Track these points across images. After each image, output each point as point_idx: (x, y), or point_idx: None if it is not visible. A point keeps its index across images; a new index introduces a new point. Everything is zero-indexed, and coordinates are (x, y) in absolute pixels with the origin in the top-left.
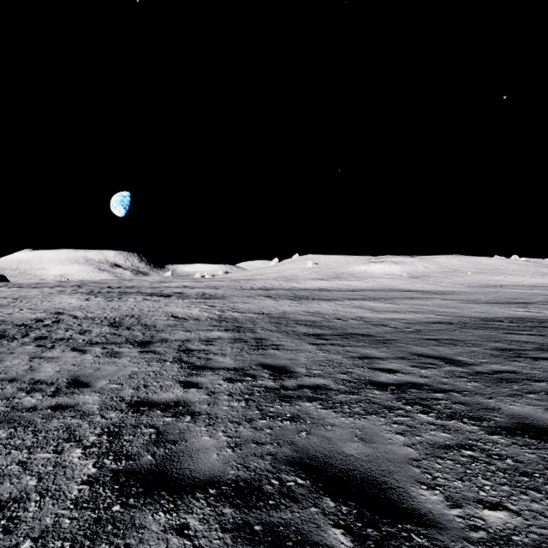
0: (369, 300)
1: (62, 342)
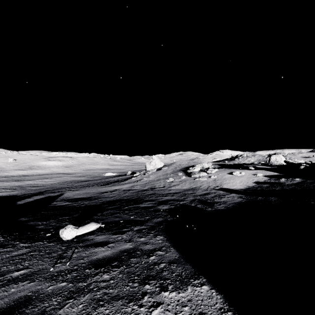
0: (45, 179)
1: None
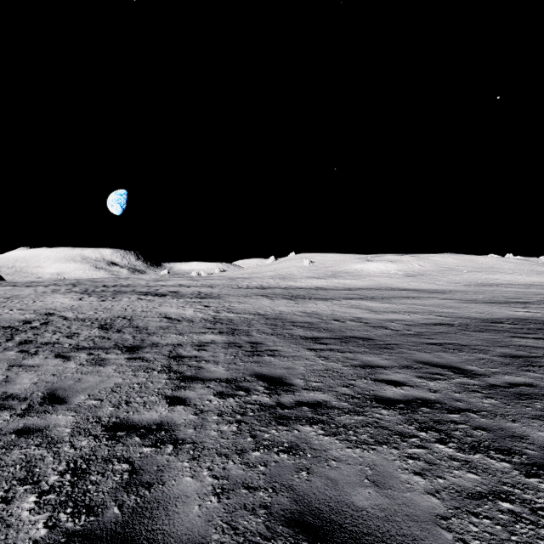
0: (366, 299)
1: (47, 346)
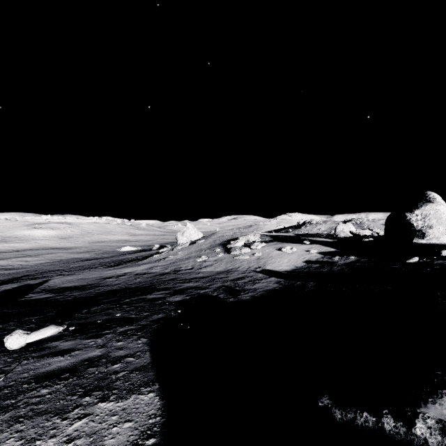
0: (27, 257)
1: None
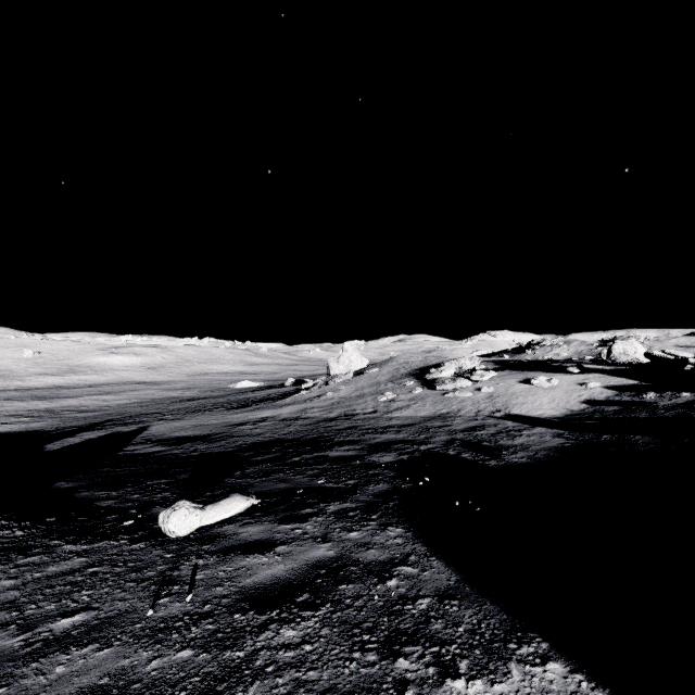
0: (104, 394)
1: None
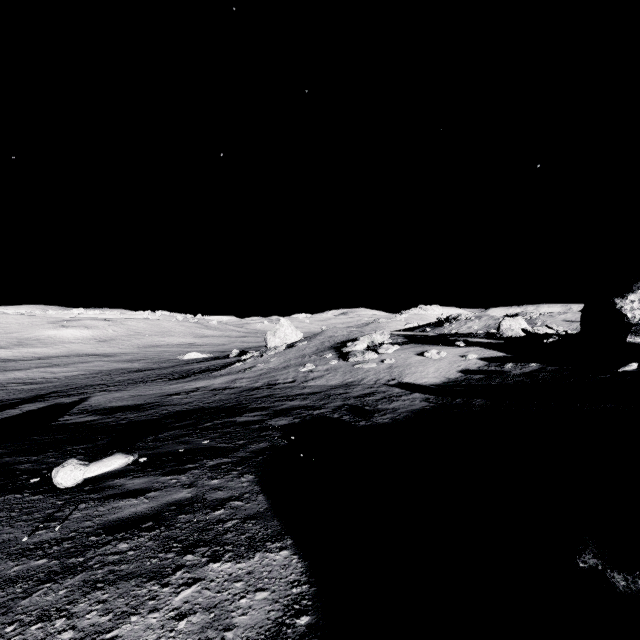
0: (53, 366)
1: None
